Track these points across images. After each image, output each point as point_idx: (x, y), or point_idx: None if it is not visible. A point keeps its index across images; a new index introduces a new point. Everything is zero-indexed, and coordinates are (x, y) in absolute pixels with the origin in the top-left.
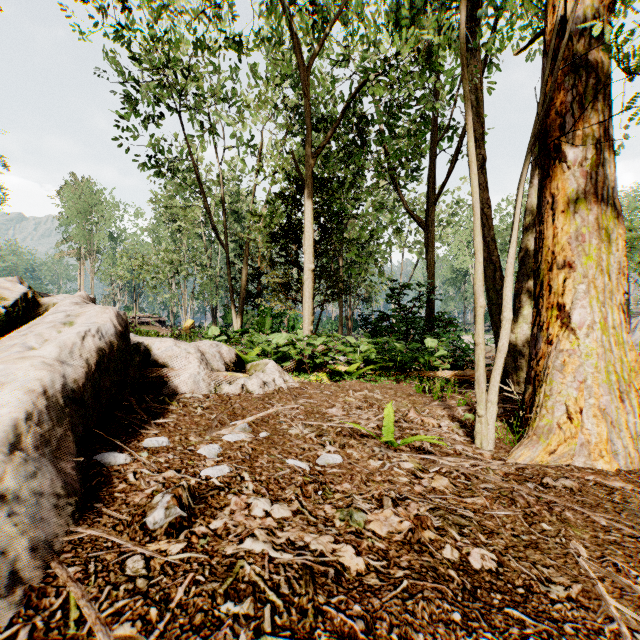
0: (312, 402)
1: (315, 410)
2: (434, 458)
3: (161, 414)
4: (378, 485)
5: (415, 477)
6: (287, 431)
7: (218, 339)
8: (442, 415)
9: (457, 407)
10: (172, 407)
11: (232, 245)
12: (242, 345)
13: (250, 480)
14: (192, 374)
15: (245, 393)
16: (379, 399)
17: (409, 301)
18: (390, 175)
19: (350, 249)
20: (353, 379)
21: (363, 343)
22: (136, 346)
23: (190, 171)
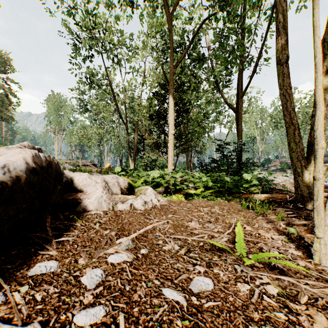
0: (177, 216)
1: (180, 224)
2: (293, 281)
3: (66, 231)
4: None
5: (289, 310)
6: (162, 247)
7: (120, 173)
8: (269, 228)
9: (278, 222)
10: (77, 223)
11: (130, 125)
12: (133, 177)
13: None
14: (97, 197)
15: (132, 210)
16: (220, 214)
17: (228, 152)
18: (216, 82)
19: (193, 124)
20: (199, 198)
21: (204, 176)
22: (60, 178)
23: (108, 85)
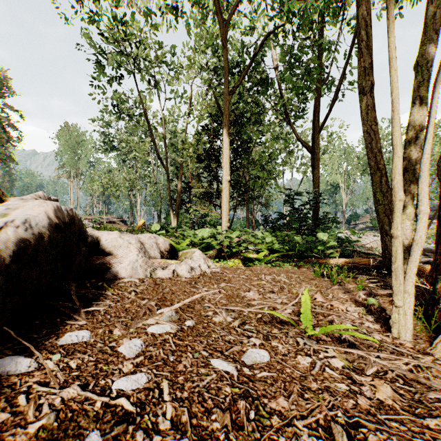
0: (231, 286)
1: (235, 294)
2: (362, 354)
3: (96, 300)
4: (320, 403)
5: (352, 382)
6: (211, 318)
7: (159, 233)
8: (345, 299)
9: (357, 291)
10: (108, 292)
11: (171, 168)
12: (176, 237)
13: (169, 398)
14: (131, 261)
15: (175, 277)
16: (287, 283)
17: (301, 205)
18: (285, 113)
19: (255, 167)
20: (261, 264)
21: (268, 236)
22: (84, 237)
23: (142, 115)
